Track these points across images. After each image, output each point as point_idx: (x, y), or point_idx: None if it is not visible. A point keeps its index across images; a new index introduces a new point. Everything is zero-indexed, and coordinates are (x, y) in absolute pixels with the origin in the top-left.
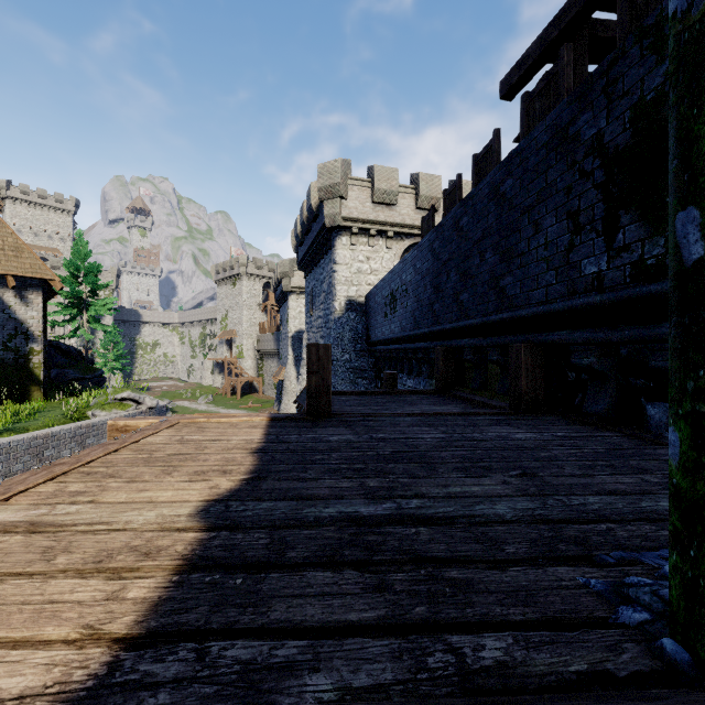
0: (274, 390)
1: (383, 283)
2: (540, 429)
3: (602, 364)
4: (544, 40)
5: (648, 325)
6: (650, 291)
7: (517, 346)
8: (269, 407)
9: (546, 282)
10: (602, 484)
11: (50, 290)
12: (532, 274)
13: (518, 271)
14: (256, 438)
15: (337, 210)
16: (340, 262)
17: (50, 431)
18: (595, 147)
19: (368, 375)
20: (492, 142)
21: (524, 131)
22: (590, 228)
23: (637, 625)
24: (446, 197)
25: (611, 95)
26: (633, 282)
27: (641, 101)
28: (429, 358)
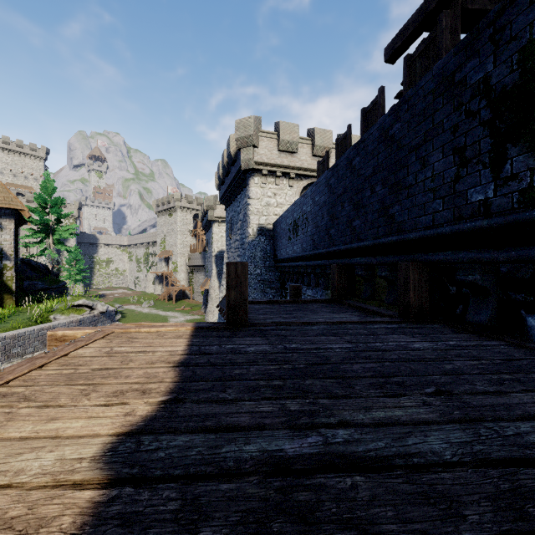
0: (202, 296)
1: (287, 213)
2: (432, 337)
3: (484, 280)
4: (424, 10)
5: (534, 246)
6: None
7: (405, 264)
8: (197, 309)
9: (433, 209)
10: (521, 404)
11: (20, 218)
12: (419, 203)
13: (406, 201)
14: (179, 350)
15: (251, 156)
16: (253, 197)
17: (16, 332)
18: (481, 89)
19: (275, 285)
20: (378, 97)
21: (407, 86)
22: (477, 161)
23: None
24: (339, 144)
25: (498, 41)
26: (522, 207)
27: (530, 44)
28: (325, 273)
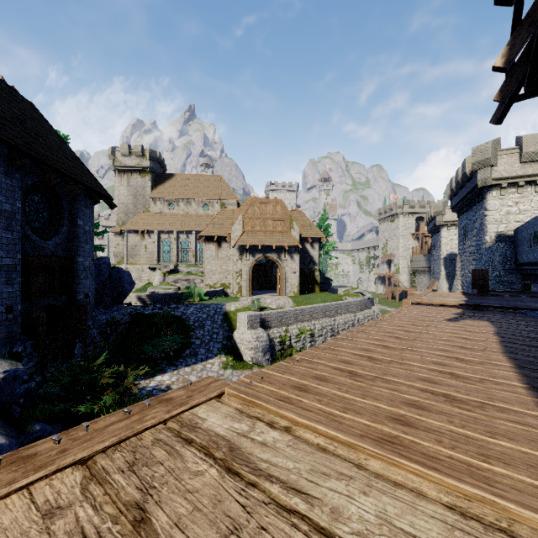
0: None
1: (528, 225)
2: None
3: None
4: None
5: None
6: None
7: None
8: None
9: None
10: None
11: (319, 241)
12: None
13: None
14: (462, 296)
15: (488, 175)
16: (491, 209)
17: (339, 302)
18: None
19: (516, 286)
20: None
21: None
22: None
23: None
24: None
25: None
26: None
27: None
28: None
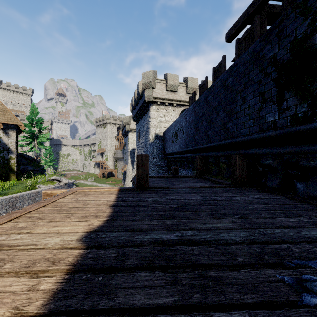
0: (122, 175)
1: (172, 127)
2: (246, 194)
3: (275, 163)
4: (246, 14)
5: (298, 145)
6: (300, 129)
7: (234, 155)
8: (119, 183)
9: (249, 125)
10: (280, 222)
11: (19, 130)
12: (242, 122)
13: (235, 120)
14: (112, 199)
15: (150, 94)
16: (152, 117)
17: (18, 194)
18: (272, 61)
19: (164, 168)
20: (222, 61)
21: (237, 56)
22: (270, 100)
23: (314, 305)
24: (200, 87)
25: (280, 36)
26: (291, 125)
27: (295, 39)
28: (192, 161)
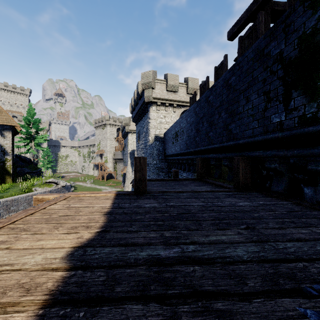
0: (122, 177)
1: (172, 128)
2: (250, 199)
3: (281, 167)
4: (249, 10)
5: (307, 148)
6: (309, 130)
7: (237, 158)
8: (119, 185)
9: (252, 126)
10: (291, 234)
11: (15, 131)
12: (245, 123)
13: (238, 121)
14: (107, 206)
15: (150, 94)
16: (152, 118)
17: (13, 198)
18: (278, 58)
19: (165, 170)
20: (224, 60)
21: (240, 55)
22: (276, 99)
23: None
24: (201, 87)
25: (287, 32)
26: (299, 126)
27: (304, 34)
28: (193, 163)
